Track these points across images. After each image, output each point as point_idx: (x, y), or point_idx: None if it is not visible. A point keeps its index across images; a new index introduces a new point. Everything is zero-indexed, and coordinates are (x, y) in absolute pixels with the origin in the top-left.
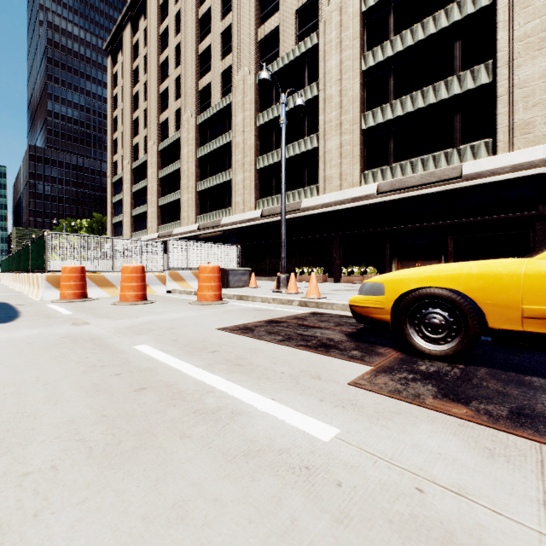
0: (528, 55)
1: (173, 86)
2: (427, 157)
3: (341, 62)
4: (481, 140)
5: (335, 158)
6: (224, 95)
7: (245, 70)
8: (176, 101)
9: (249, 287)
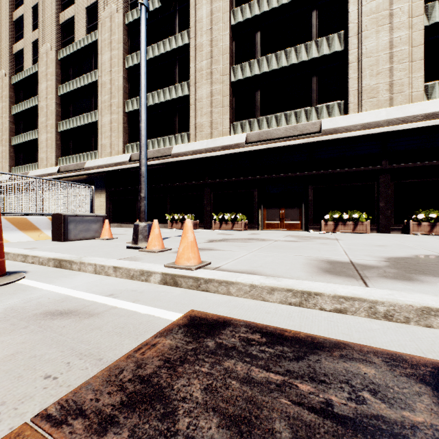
0: (373, 28)
1: (30, 14)
2: (290, 113)
3: (212, 13)
4: (334, 101)
5: (206, 106)
6: (90, 31)
7: (112, 7)
8: (33, 31)
9: (100, 238)
